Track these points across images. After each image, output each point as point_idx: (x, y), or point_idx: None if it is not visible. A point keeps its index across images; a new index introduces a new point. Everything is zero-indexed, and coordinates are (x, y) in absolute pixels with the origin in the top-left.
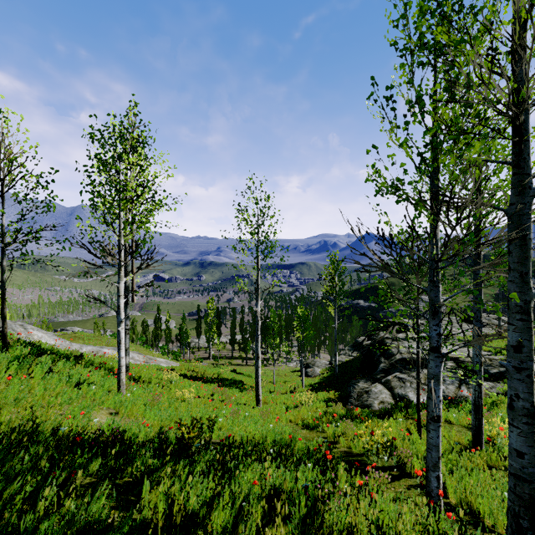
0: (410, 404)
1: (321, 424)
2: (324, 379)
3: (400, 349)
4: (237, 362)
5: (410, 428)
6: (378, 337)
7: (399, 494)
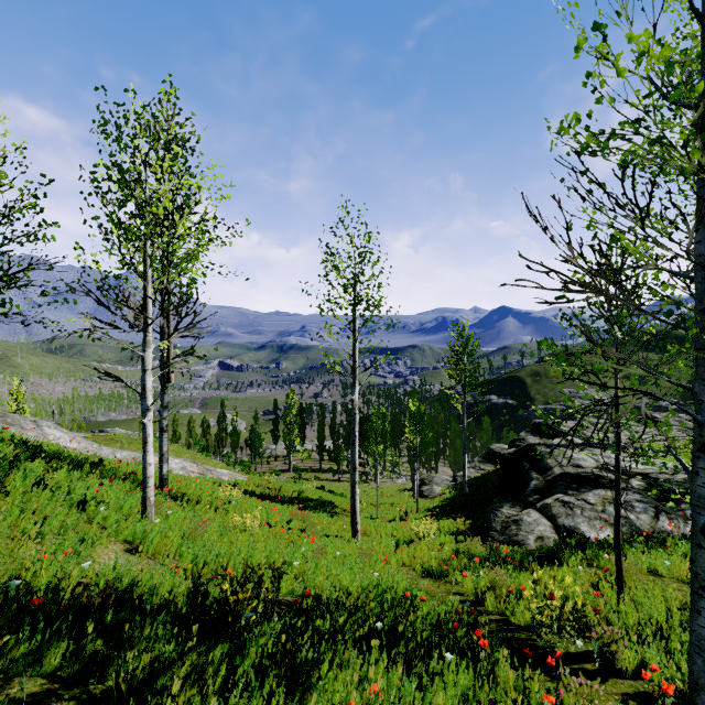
0: (585, 542)
1: (451, 570)
2: (447, 502)
3: (560, 459)
4: (327, 476)
5: (599, 583)
6: (524, 443)
7: None
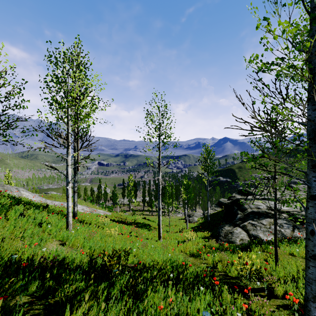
0: (261, 241)
1: (202, 253)
2: (200, 224)
3: (250, 205)
4: (146, 213)
5: (267, 259)
6: (234, 198)
7: (272, 313)
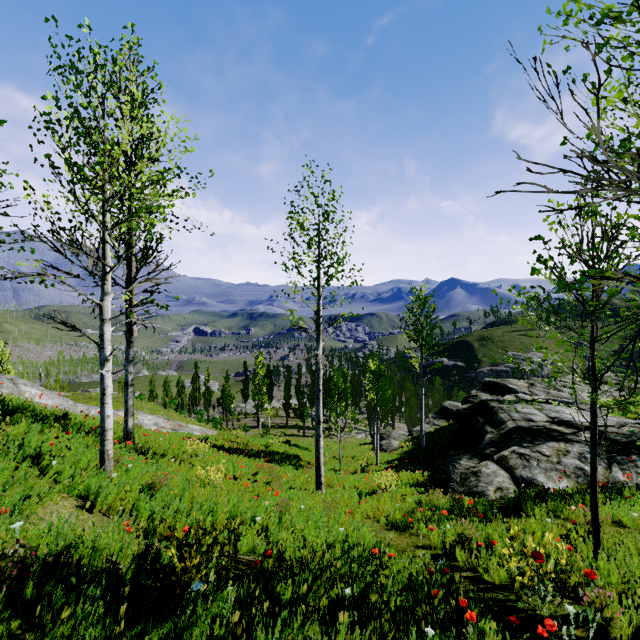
0: (545, 492)
1: (416, 523)
2: (405, 455)
3: (512, 414)
4: (293, 432)
5: (570, 536)
6: (477, 399)
7: None
